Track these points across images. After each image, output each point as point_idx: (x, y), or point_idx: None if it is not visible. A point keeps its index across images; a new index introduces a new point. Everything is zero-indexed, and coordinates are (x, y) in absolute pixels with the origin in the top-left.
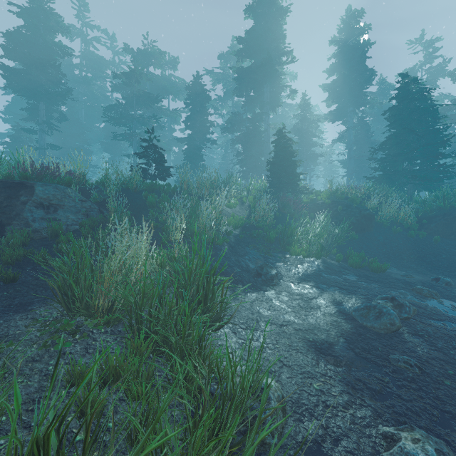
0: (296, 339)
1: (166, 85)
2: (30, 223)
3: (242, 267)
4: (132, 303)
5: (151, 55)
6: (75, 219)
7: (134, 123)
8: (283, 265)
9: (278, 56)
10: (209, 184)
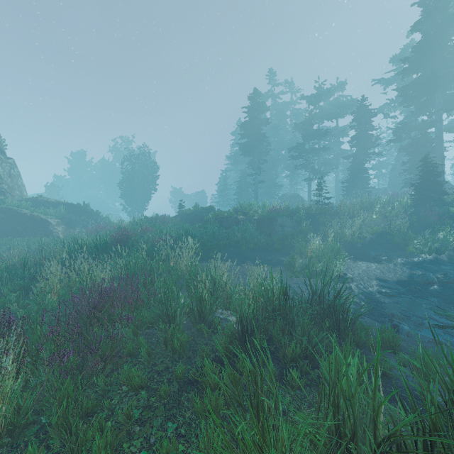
0: (373, 277)
1: (334, 112)
2: (278, 232)
3: (366, 254)
4: (316, 254)
5: (321, 95)
6: (290, 230)
7: (308, 155)
8: (397, 256)
9: (450, 61)
10: (359, 204)
